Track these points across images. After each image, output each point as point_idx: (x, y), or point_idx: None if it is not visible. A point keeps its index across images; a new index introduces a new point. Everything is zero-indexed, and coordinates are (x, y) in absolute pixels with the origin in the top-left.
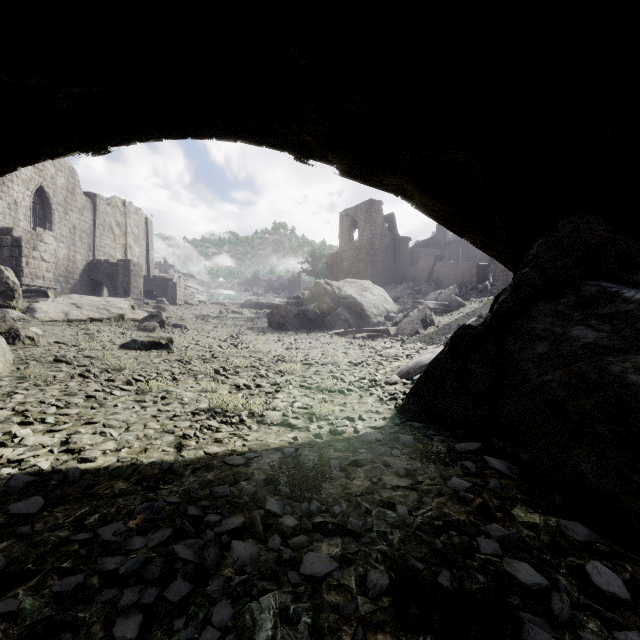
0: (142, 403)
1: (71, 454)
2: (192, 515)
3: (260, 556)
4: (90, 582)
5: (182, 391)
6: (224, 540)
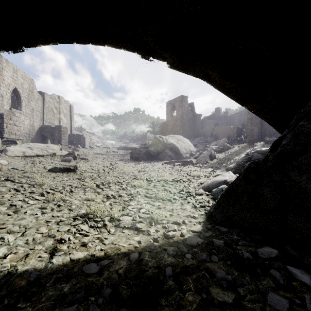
0: (44, 210)
1: None
2: None
3: None
4: None
5: (73, 200)
6: None
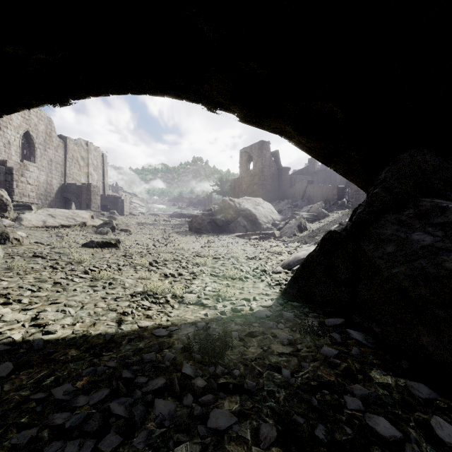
0: (95, 288)
1: (38, 327)
2: (125, 377)
3: (176, 411)
4: (42, 435)
5: (124, 278)
6: (149, 398)
